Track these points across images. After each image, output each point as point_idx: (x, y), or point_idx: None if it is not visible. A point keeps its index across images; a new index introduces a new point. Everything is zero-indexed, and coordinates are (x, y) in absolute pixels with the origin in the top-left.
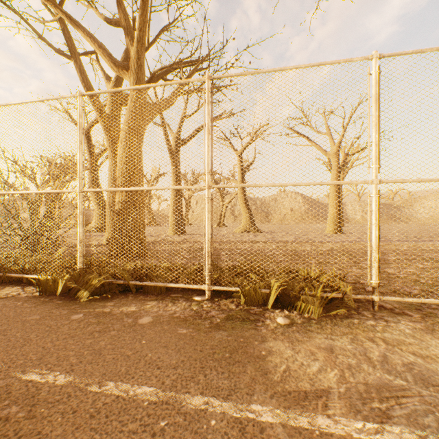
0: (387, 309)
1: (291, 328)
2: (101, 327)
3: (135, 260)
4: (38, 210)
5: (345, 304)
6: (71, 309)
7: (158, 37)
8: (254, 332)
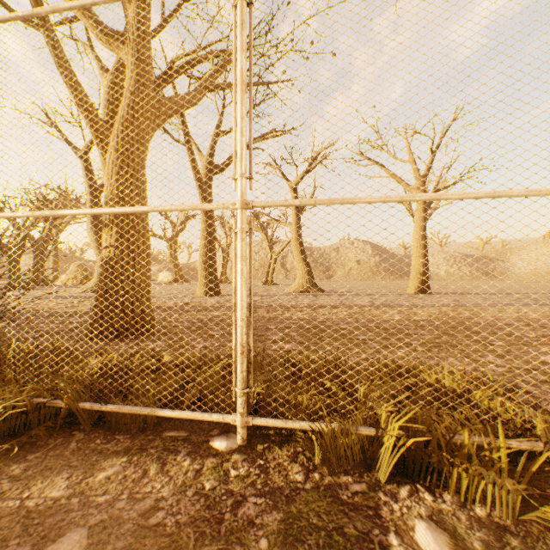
0: None
1: None
2: None
3: (130, 340)
4: (18, 262)
5: None
6: None
7: (178, 10)
8: None
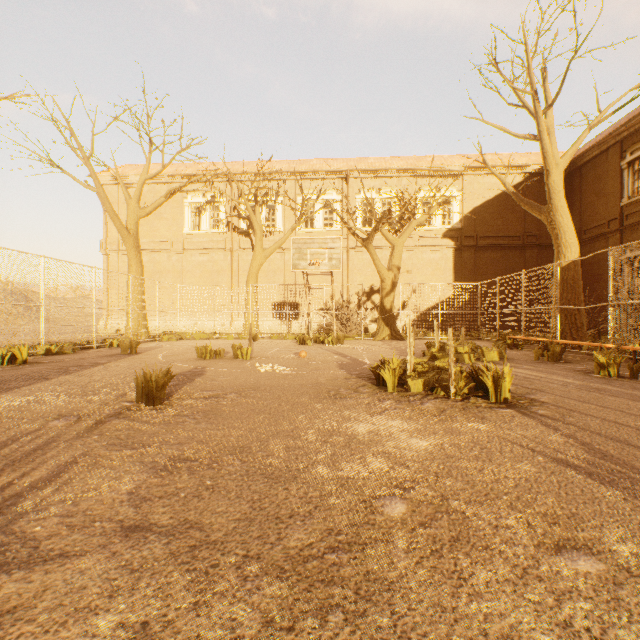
0: None
1: None
2: (105, 351)
3: None
4: None
5: None
6: (80, 353)
7: None
8: None
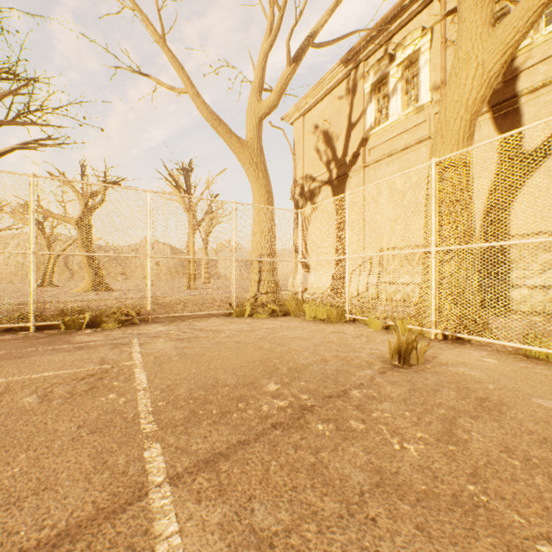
0: (158, 322)
1: (94, 332)
2: None
3: None
4: None
5: (132, 321)
6: None
7: None
8: (69, 336)
